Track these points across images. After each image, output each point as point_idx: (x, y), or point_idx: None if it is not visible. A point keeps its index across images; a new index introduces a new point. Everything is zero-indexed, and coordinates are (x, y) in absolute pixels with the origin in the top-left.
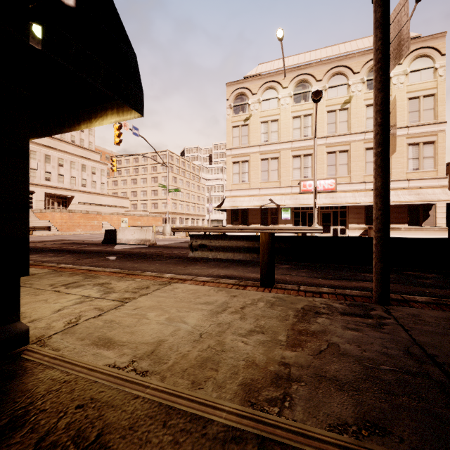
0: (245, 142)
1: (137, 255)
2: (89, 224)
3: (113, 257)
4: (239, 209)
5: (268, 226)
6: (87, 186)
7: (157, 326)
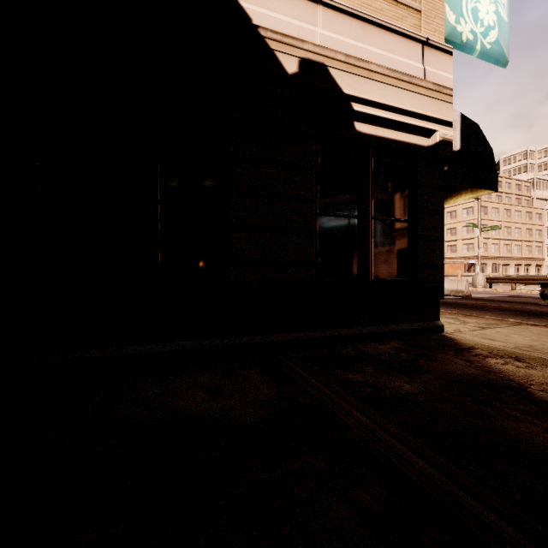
0: None
1: (456, 304)
2: None
3: None
4: None
5: None
6: None
7: (523, 340)
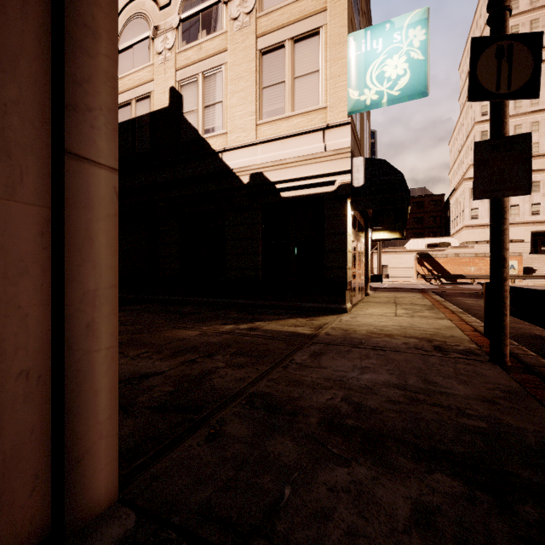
0: None
1: None
2: None
3: None
4: None
5: None
6: None
7: (372, 320)
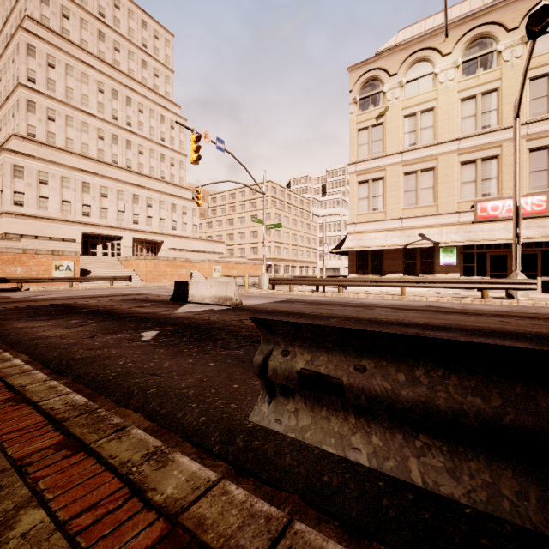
0: (378, 150)
1: (195, 329)
2: (177, 274)
3: (152, 333)
4: (368, 250)
5: (418, 277)
6: (177, 229)
7: None
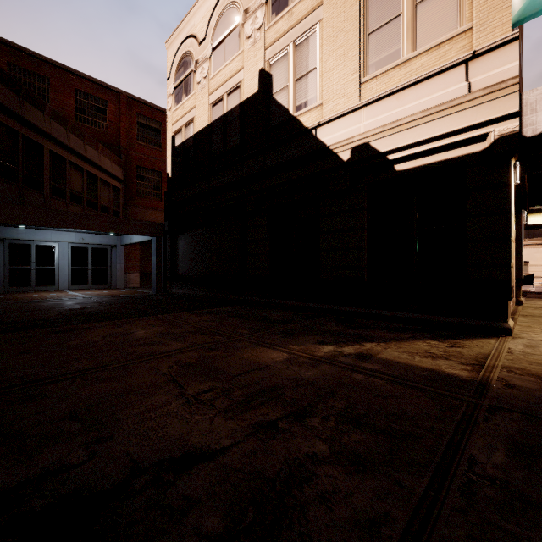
0: None
1: None
2: None
3: None
4: None
5: None
6: None
7: None
